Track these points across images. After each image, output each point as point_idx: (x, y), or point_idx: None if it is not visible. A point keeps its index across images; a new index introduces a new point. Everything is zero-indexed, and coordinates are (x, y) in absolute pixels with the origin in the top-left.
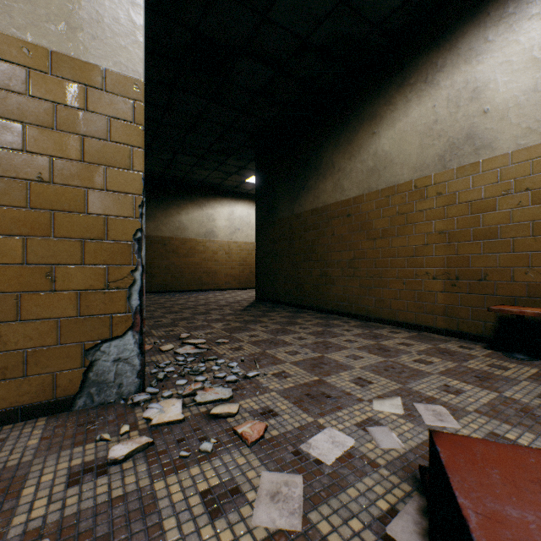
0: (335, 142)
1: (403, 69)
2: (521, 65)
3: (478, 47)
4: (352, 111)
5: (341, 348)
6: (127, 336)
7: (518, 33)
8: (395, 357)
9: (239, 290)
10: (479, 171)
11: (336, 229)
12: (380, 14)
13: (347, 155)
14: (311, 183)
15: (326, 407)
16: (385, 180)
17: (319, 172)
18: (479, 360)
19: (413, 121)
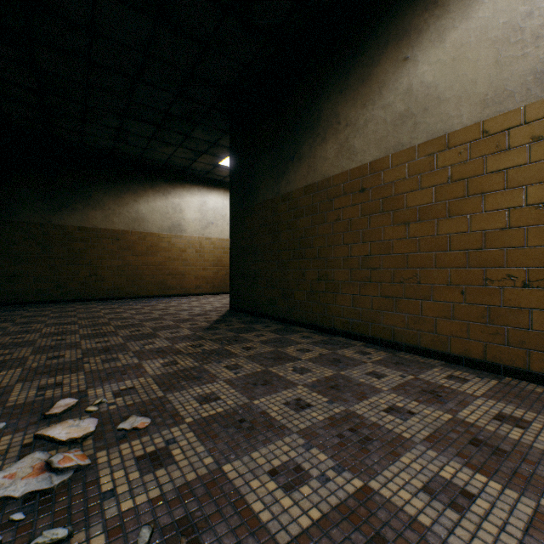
0: (340, 85)
1: None
2: None
3: None
4: (367, 33)
5: (394, 445)
6: None
7: None
8: (542, 485)
9: (213, 295)
10: None
11: (343, 211)
12: None
13: (359, 102)
14: (304, 149)
15: None
16: (427, 129)
17: (317, 133)
18: None
19: (482, 23)
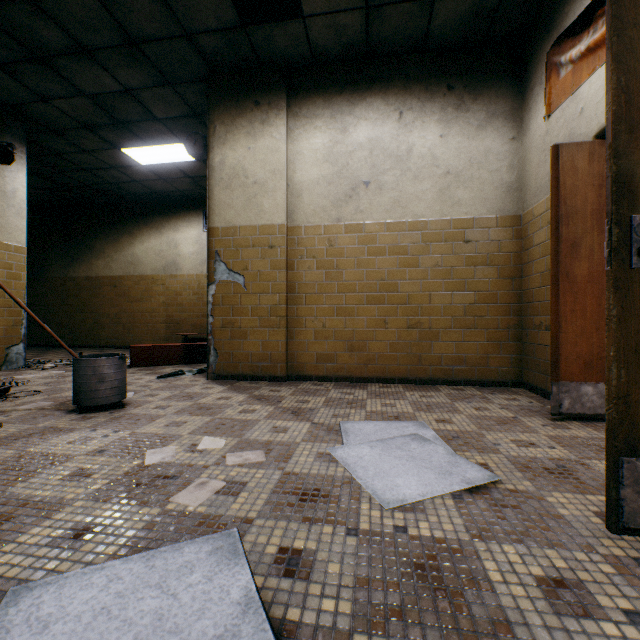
0: (106, 237)
1: (148, 217)
2: (190, 243)
3: (177, 227)
4: (118, 223)
5: None
6: (21, 344)
7: (189, 230)
8: None
9: None
10: (178, 278)
11: (107, 293)
12: (134, 192)
13: (115, 249)
14: (86, 258)
15: None
16: (139, 271)
17: (94, 253)
18: None
19: (153, 246)
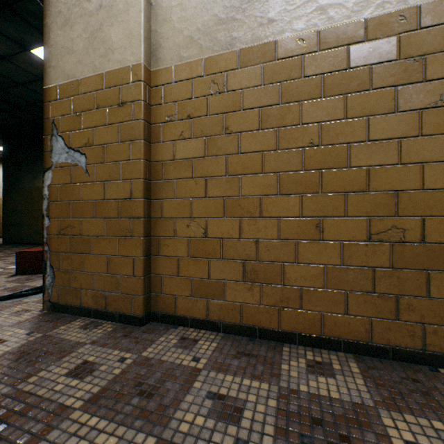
0: None
1: None
2: None
3: None
4: None
5: None
6: None
7: None
8: None
9: None
10: None
11: None
12: None
13: None
14: None
15: None
16: None
17: None
18: None
19: None
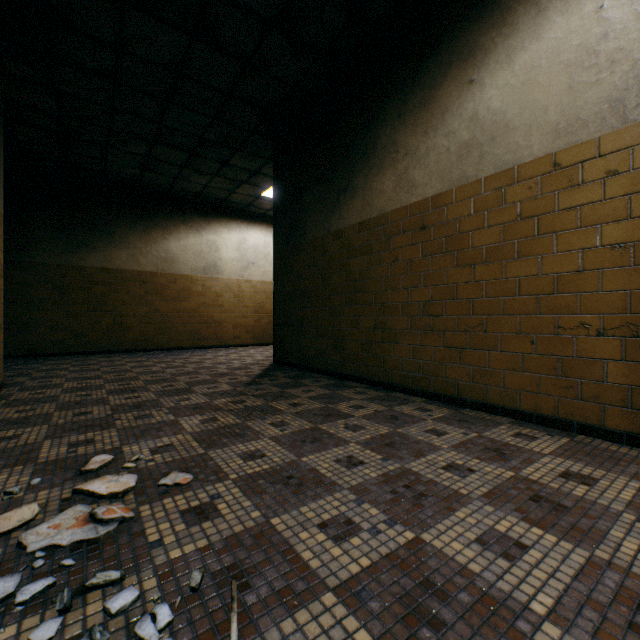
0: (399, 109)
1: None
2: None
3: None
4: (429, 52)
5: (449, 500)
6: None
7: None
8: (599, 537)
9: (253, 347)
10: None
11: (402, 251)
12: None
13: (420, 128)
14: (358, 180)
15: None
16: (494, 160)
17: (372, 162)
18: None
19: (553, 45)
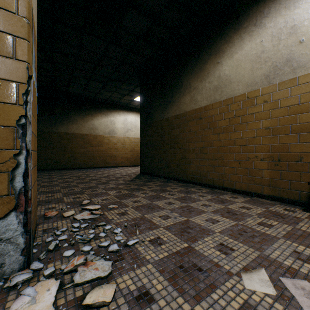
0: (191, 70)
1: (239, 18)
2: None
3: None
4: (202, 49)
5: (200, 212)
6: (8, 218)
7: None
8: (242, 220)
9: (130, 167)
10: (296, 84)
11: (192, 127)
12: None
13: (199, 79)
14: (175, 98)
15: (200, 284)
16: (226, 94)
17: (181, 91)
18: (306, 222)
19: (246, 52)
